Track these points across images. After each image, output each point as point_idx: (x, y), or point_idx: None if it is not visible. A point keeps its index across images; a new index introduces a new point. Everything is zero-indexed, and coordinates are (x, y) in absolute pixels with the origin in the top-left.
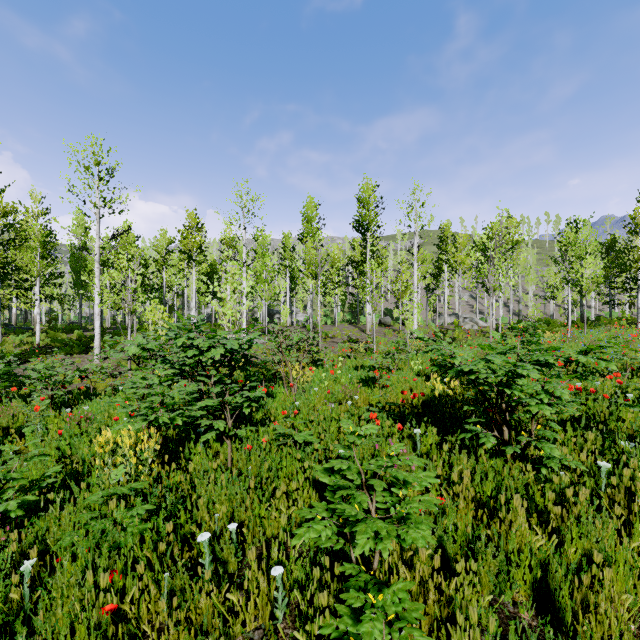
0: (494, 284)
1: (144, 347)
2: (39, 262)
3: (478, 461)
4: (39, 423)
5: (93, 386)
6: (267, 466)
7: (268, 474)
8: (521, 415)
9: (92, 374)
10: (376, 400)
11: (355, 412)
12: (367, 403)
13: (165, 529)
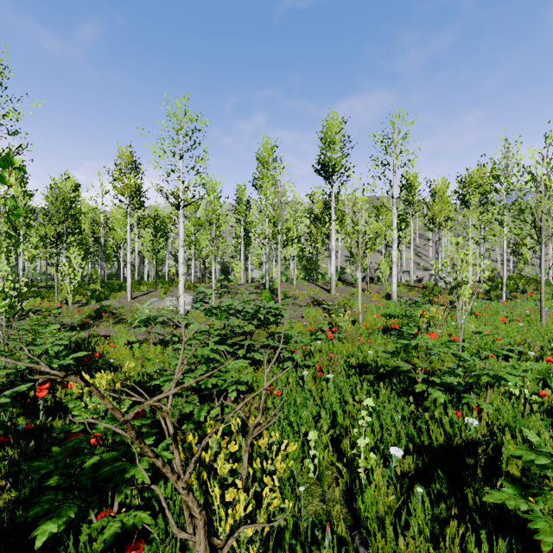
0: (551, 224)
1: None
2: None
3: None
4: None
5: None
6: None
7: None
8: None
9: None
10: None
11: None
12: None
13: None
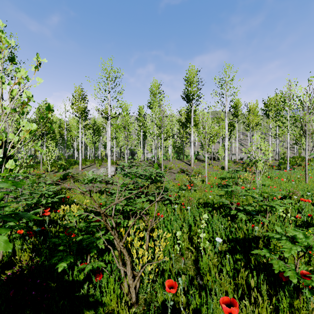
0: (311, 128)
1: None
2: None
3: None
4: None
5: None
6: None
7: None
8: None
9: None
10: None
11: None
12: None
13: None
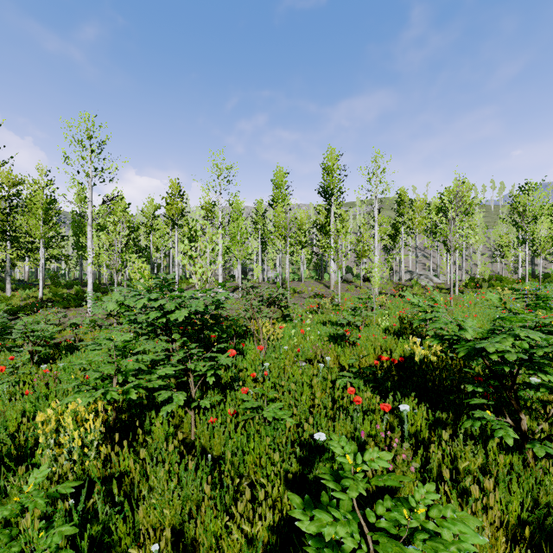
0: (455, 243)
1: (123, 303)
2: (42, 226)
3: (487, 454)
4: (5, 384)
5: (78, 339)
6: (230, 455)
7: (232, 459)
8: (529, 393)
9: (83, 326)
10: (347, 359)
11: (328, 377)
12: (338, 363)
13: (99, 546)
